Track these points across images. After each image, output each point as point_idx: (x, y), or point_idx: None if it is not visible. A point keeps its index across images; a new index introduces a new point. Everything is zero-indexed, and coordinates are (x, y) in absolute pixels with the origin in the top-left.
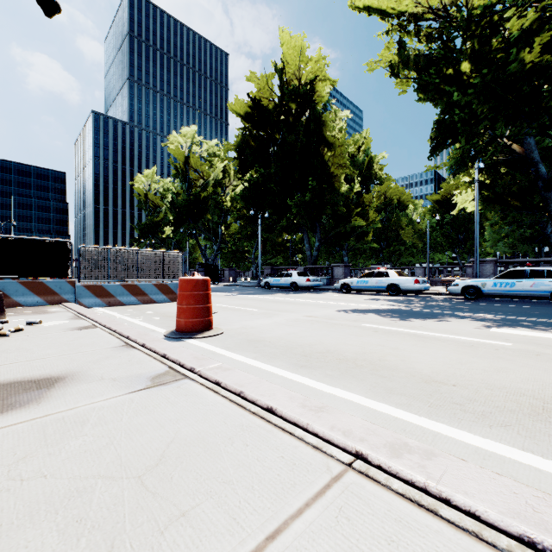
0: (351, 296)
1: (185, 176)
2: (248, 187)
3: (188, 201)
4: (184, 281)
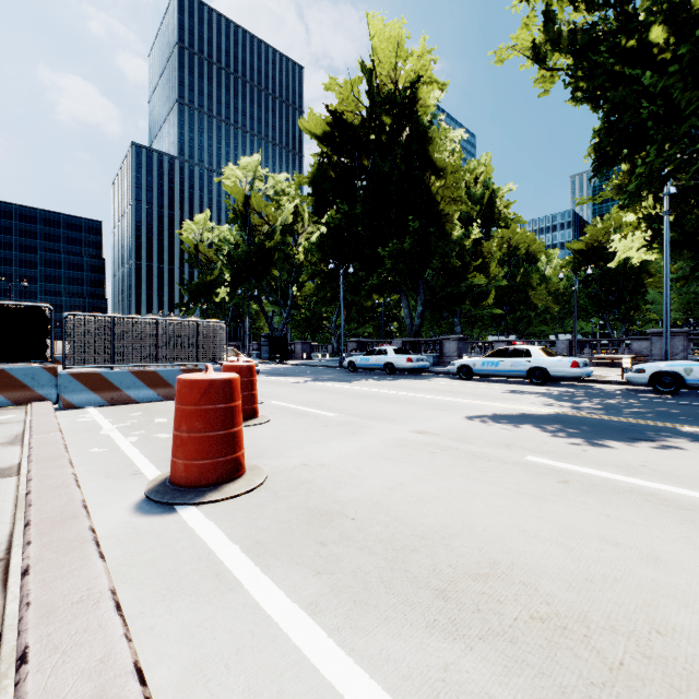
0: (475, 385)
1: (244, 221)
2: (327, 232)
3: (248, 253)
4: (183, 384)
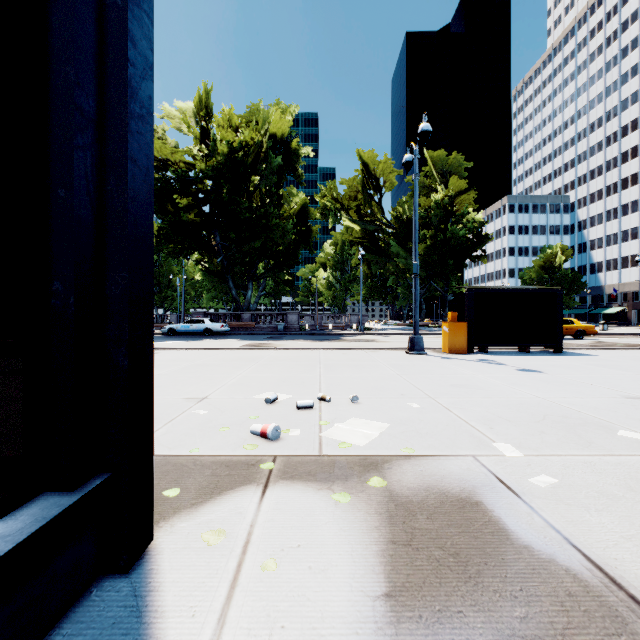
0: None
1: None
2: None
3: None
4: None
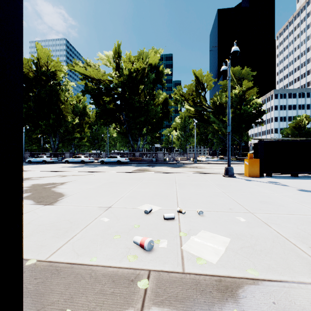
0: (68, 164)
1: None
2: None
3: None
4: None
